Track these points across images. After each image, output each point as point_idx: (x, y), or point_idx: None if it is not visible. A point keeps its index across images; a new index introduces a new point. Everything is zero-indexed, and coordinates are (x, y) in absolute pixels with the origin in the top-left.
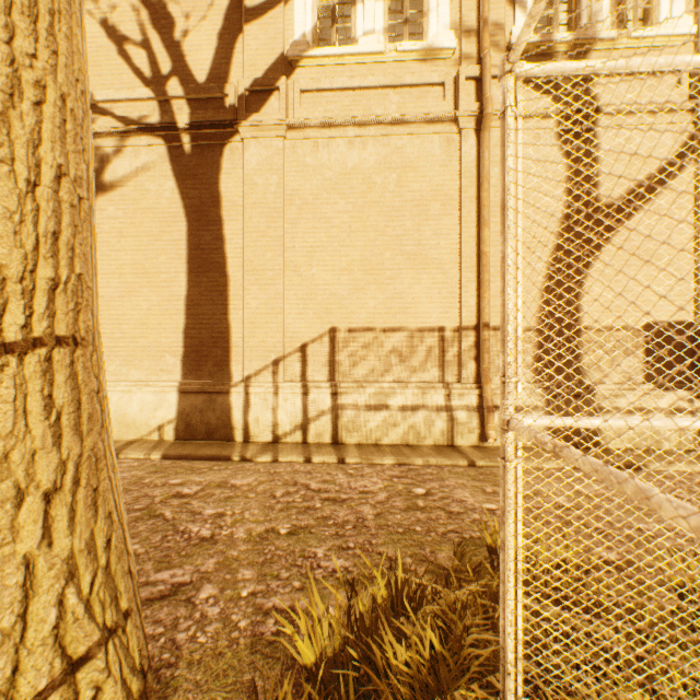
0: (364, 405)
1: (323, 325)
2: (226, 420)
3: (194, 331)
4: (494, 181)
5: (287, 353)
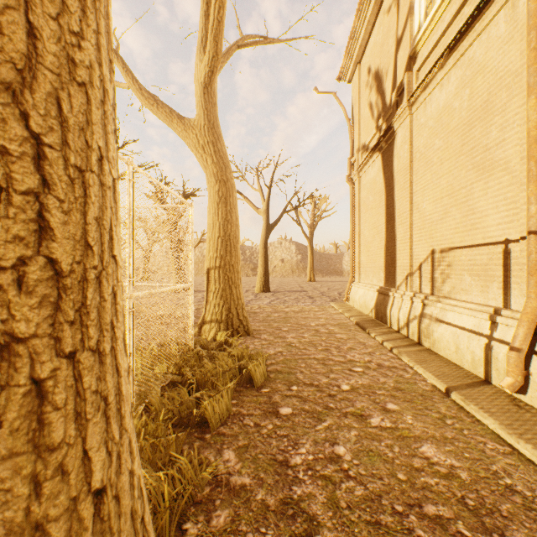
0: (435, 317)
1: (428, 248)
2: (385, 311)
3: (386, 257)
4: None
5: (413, 271)
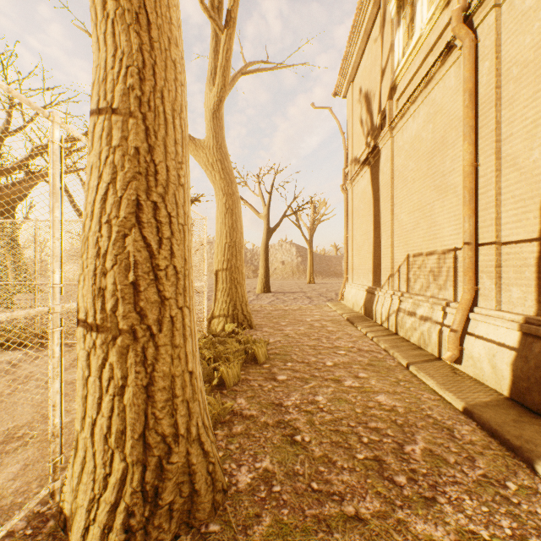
0: (407, 310)
1: (404, 253)
2: (371, 308)
3: (374, 261)
4: (484, 78)
5: (394, 272)
